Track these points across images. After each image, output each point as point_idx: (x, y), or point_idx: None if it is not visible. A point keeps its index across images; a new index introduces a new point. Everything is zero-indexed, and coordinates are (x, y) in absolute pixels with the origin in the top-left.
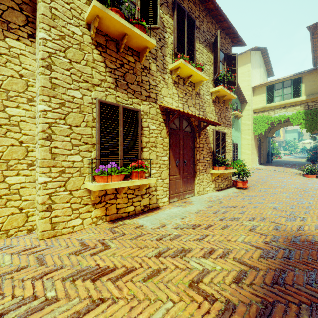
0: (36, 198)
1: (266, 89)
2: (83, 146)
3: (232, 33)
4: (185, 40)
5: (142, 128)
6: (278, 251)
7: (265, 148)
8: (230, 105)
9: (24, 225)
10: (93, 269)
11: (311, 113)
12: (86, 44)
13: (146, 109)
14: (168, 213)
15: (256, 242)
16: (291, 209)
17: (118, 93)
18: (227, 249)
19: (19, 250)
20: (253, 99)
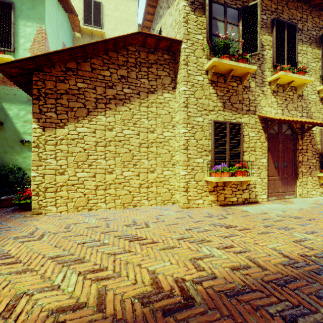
0: (176, 184)
1: None
2: (203, 152)
3: None
4: (284, 50)
5: (243, 136)
6: None
7: None
8: None
9: (170, 200)
10: (223, 224)
11: None
12: (205, 85)
13: (246, 121)
14: (268, 207)
15: None
16: None
17: (225, 113)
18: None
19: (175, 211)
20: None
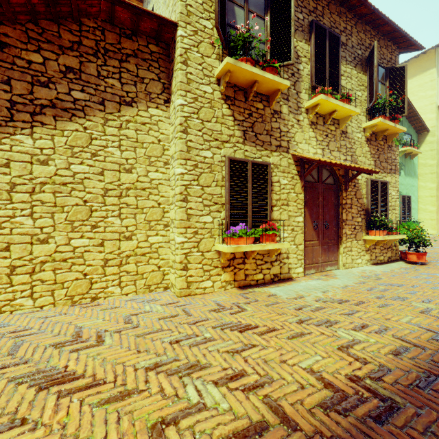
0: (170, 258)
1: None
2: (213, 206)
3: (398, 37)
4: (325, 67)
5: (272, 184)
6: None
7: None
8: (395, 141)
9: (161, 283)
10: (236, 324)
11: None
12: (216, 100)
13: (276, 161)
14: (305, 285)
15: (428, 324)
16: None
17: (246, 147)
18: (385, 327)
19: (165, 303)
20: None
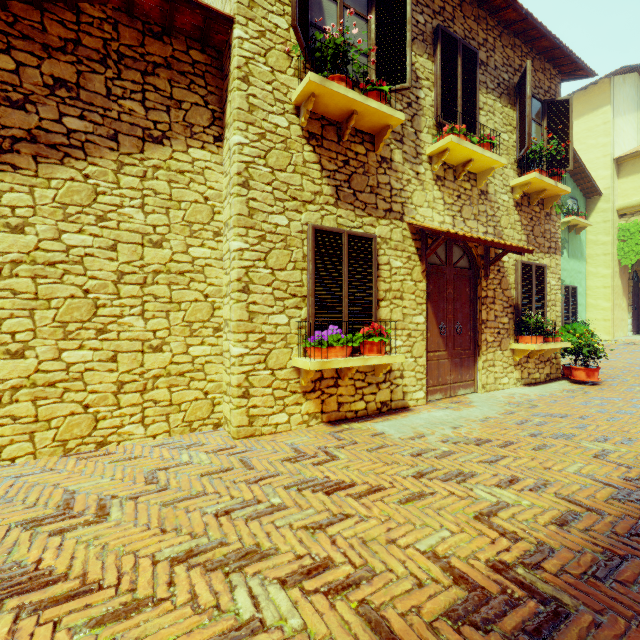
0: (223, 379)
1: None
2: (290, 300)
3: (560, 57)
4: (457, 96)
5: (378, 266)
6: None
7: None
8: (556, 208)
9: (209, 418)
10: (322, 481)
11: None
12: (294, 139)
13: (385, 233)
14: (427, 418)
15: (606, 476)
16: None
17: (340, 211)
18: (543, 480)
19: (213, 449)
20: (617, 184)
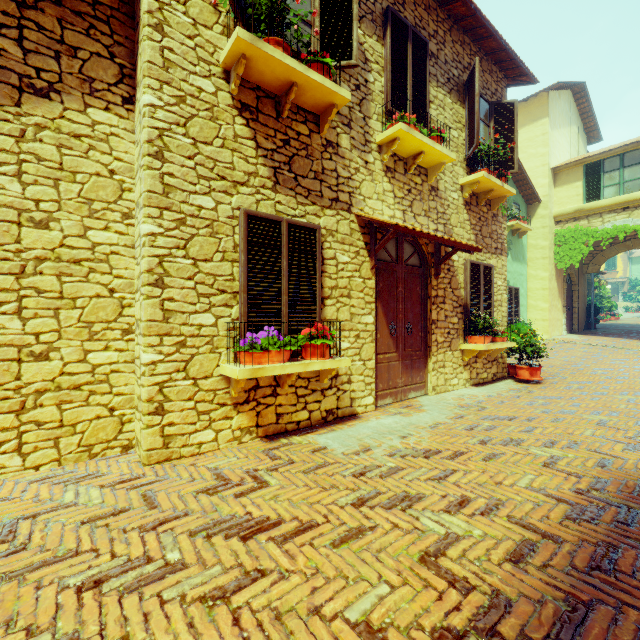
0: (135, 391)
1: (582, 170)
2: (217, 297)
3: (506, 60)
4: (407, 84)
5: (323, 261)
6: (604, 509)
7: (581, 298)
8: (502, 209)
9: (117, 439)
10: (241, 520)
11: None
12: (222, 108)
13: (331, 224)
14: (375, 426)
15: (557, 489)
16: (639, 428)
17: (279, 196)
18: (495, 500)
19: (112, 481)
20: (554, 193)
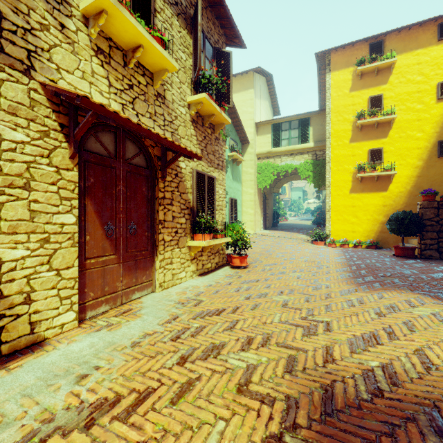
0: None
1: (271, 127)
2: None
3: (225, 17)
4: None
5: None
6: None
7: (271, 208)
8: (222, 135)
9: None
10: None
11: (319, 164)
12: None
13: None
14: (53, 362)
15: None
16: (308, 305)
17: None
18: None
19: None
20: (257, 139)
